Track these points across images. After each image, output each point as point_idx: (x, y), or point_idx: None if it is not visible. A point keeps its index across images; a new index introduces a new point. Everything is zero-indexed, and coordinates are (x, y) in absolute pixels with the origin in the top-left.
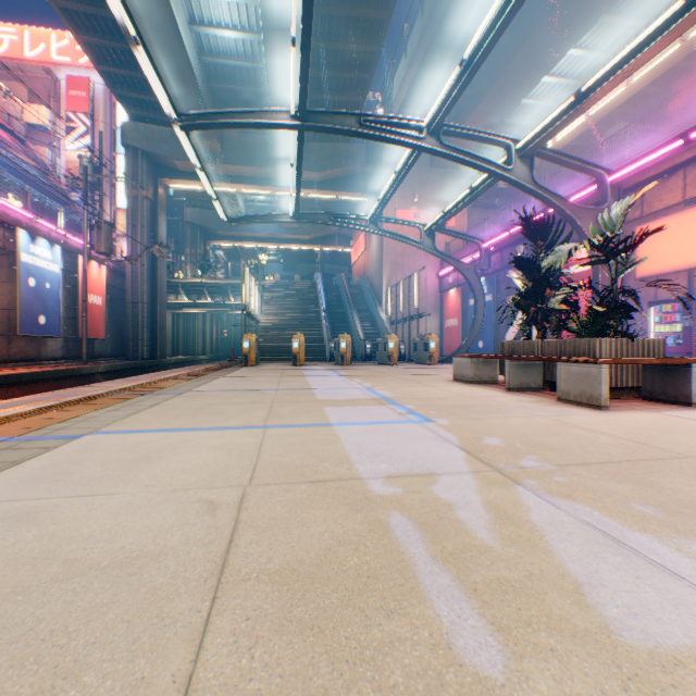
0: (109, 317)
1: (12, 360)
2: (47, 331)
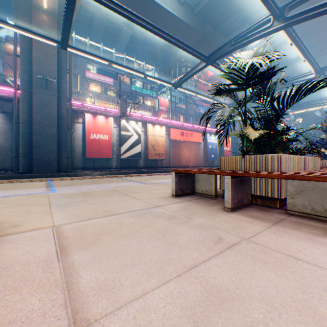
0: (232, 153)
1: (206, 166)
2: (213, 159)
